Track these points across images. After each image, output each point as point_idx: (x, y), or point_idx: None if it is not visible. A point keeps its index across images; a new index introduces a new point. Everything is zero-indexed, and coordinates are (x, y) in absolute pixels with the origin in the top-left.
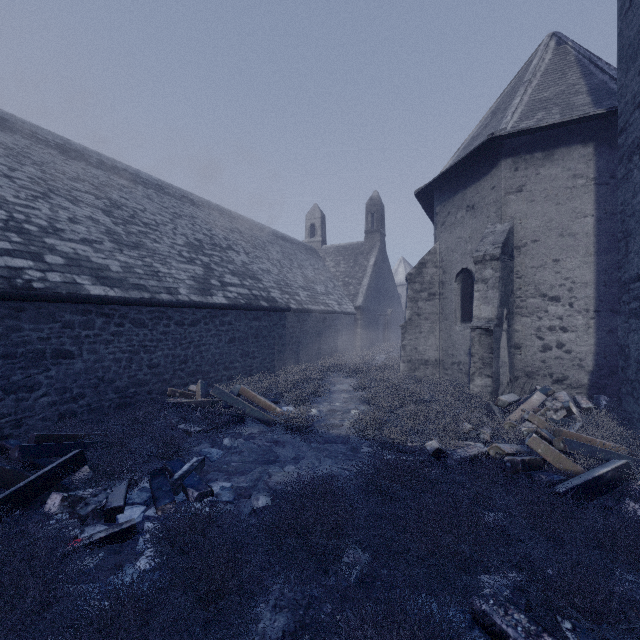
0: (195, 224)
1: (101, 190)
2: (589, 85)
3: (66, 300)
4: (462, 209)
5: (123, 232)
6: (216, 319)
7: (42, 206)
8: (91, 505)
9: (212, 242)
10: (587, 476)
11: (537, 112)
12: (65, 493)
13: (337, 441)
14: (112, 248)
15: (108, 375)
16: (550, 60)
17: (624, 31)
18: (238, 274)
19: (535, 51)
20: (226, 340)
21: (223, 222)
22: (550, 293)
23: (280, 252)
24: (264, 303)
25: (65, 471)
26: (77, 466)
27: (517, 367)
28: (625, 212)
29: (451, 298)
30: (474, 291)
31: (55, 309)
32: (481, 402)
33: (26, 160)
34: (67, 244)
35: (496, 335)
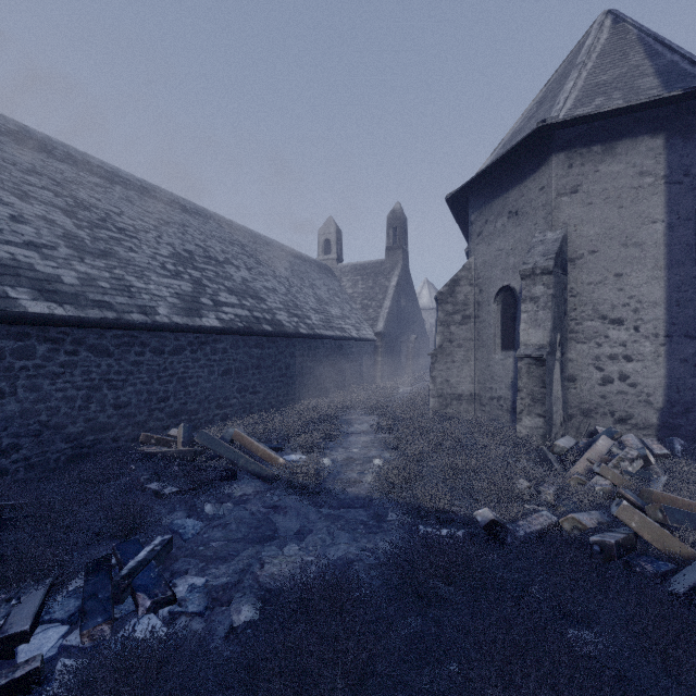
0: (186, 233)
1: (64, 187)
2: (656, 66)
3: None
4: (503, 216)
5: (88, 237)
6: (206, 346)
7: None
8: None
9: (206, 254)
10: None
11: (595, 98)
12: None
13: (356, 504)
14: (69, 255)
15: (55, 419)
16: (607, 40)
17: None
18: (236, 292)
19: (587, 32)
20: (219, 372)
21: (221, 233)
22: (611, 314)
23: (289, 269)
24: (267, 327)
25: None
26: None
27: (571, 403)
28: None
29: (489, 321)
30: (521, 312)
31: None
32: (531, 447)
33: None
34: (2, 247)
35: (549, 365)
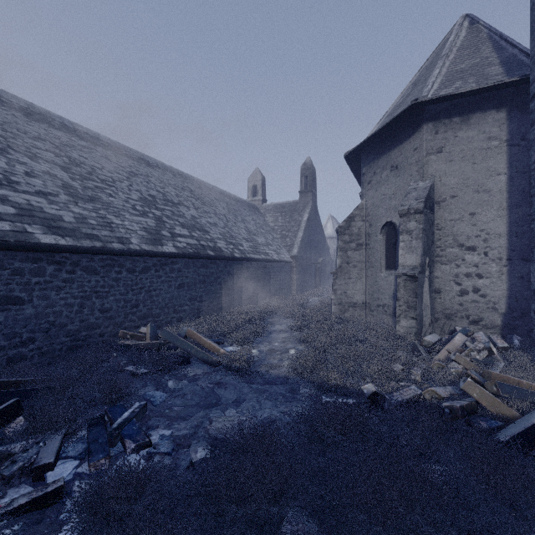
0: (150, 182)
1: (61, 149)
2: (501, 58)
3: (14, 248)
4: (387, 169)
5: (79, 186)
6: (166, 266)
7: None
8: (18, 463)
9: (165, 198)
10: (526, 423)
11: (455, 81)
12: None
13: (277, 382)
14: (67, 200)
15: (59, 320)
16: (464, 37)
17: None
18: (187, 226)
19: (450, 30)
20: (175, 285)
21: (175, 181)
22: (467, 243)
23: (226, 208)
24: (211, 252)
25: None
26: (12, 417)
27: (437, 309)
28: None
29: (377, 248)
30: (399, 241)
31: (3, 257)
32: (406, 342)
33: None
34: (21, 195)
35: (420, 281)
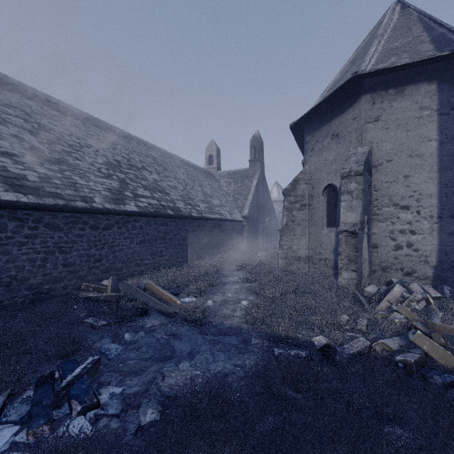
0: (115, 149)
1: (31, 116)
2: (431, 36)
3: None
4: (328, 137)
5: (47, 150)
6: (128, 224)
7: None
8: None
9: (129, 163)
10: None
11: (390, 57)
12: None
13: (230, 332)
14: (33, 161)
15: (21, 274)
16: (397, 19)
17: None
18: (149, 188)
19: (384, 15)
20: (137, 241)
21: (140, 149)
22: (401, 203)
23: (185, 174)
24: (170, 212)
25: None
26: None
27: (374, 263)
28: None
29: (319, 208)
30: (341, 201)
31: None
32: (348, 292)
33: None
34: None
35: (360, 237)
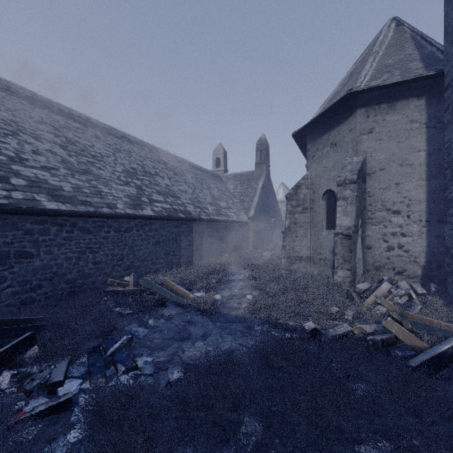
0: (131, 157)
1: (59, 130)
2: (421, 54)
3: (26, 213)
4: (327, 146)
5: (75, 162)
6: (145, 227)
7: (11, 141)
8: (36, 380)
9: (143, 170)
10: (433, 352)
11: (383, 74)
12: (15, 370)
13: (236, 321)
14: (66, 173)
15: (61, 270)
16: (392, 37)
17: (449, 12)
18: (162, 193)
19: (380, 31)
20: (153, 242)
21: (152, 155)
22: (393, 208)
23: (194, 178)
24: (182, 215)
25: (18, 350)
26: (28, 346)
27: (368, 262)
28: (450, 147)
29: (319, 211)
30: (337, 206)
31: (18, 220)
32: (342, 289)
33: (1, 107)
34: (29, 170)
35: (354, 239)
